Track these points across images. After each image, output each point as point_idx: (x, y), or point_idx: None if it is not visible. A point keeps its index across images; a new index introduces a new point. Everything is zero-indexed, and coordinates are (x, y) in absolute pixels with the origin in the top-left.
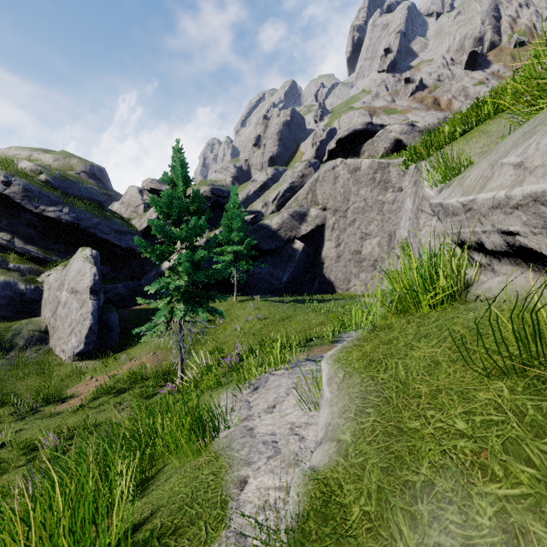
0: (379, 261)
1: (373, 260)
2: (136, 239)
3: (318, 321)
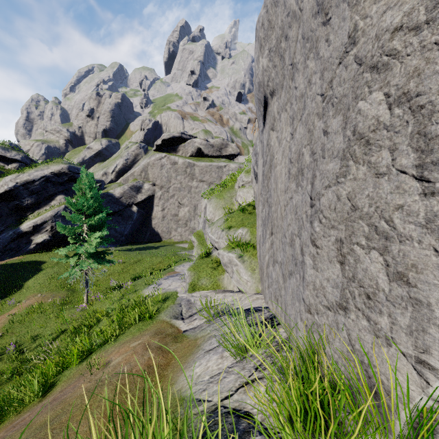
0: (189, 221)
1: (186, 220)
2: (59, 224)
3: (158, 261)
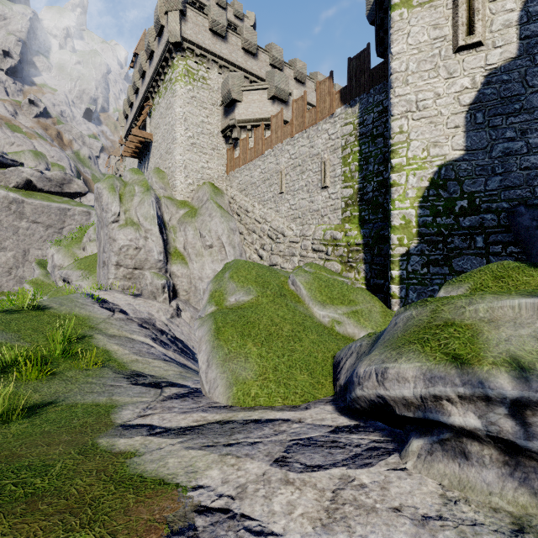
0: (14, 269)
1: (9, 268)
2: None
3: None
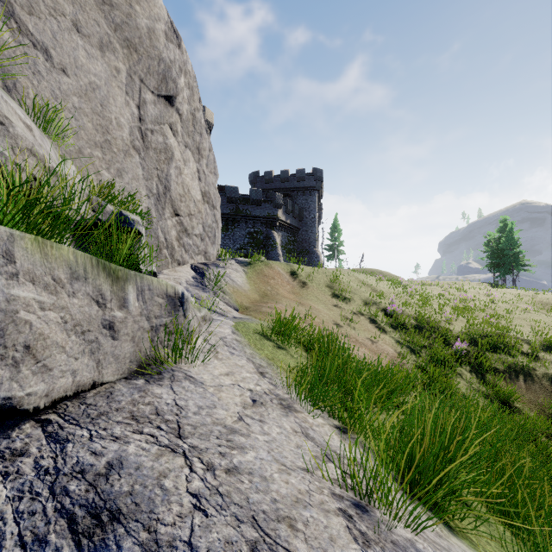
0: None
1: None
2: None
3: None
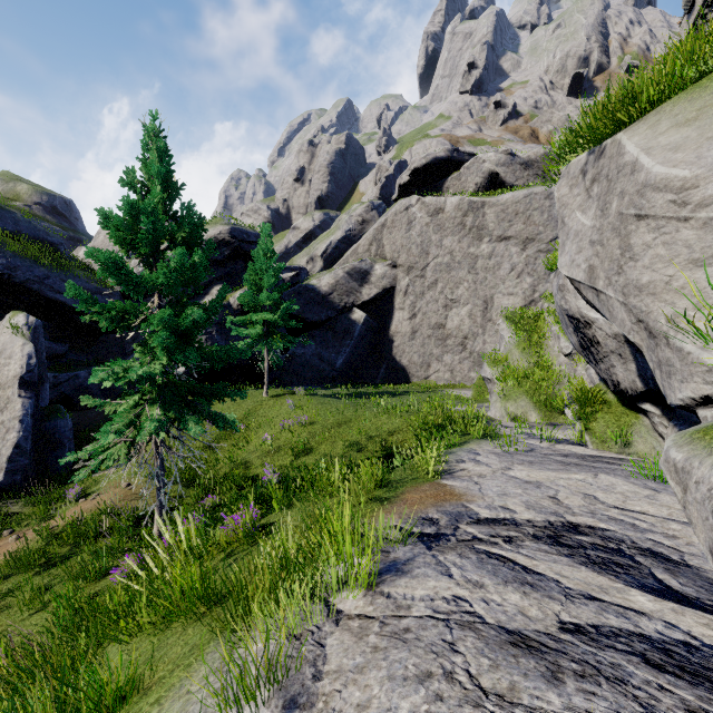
0: (470, 339)
1: (462, 336)
2: (69, 288)
3: (393, 427)
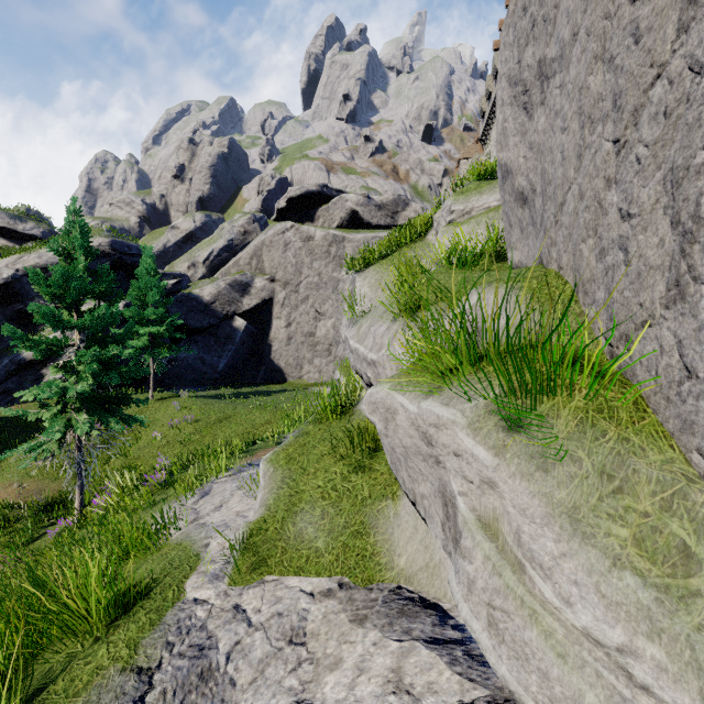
0: (334, 346)
1: (328, 344)
2: (6, 329)
3: (264, 420)
